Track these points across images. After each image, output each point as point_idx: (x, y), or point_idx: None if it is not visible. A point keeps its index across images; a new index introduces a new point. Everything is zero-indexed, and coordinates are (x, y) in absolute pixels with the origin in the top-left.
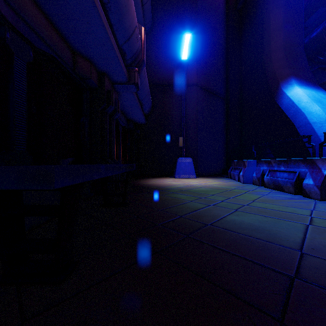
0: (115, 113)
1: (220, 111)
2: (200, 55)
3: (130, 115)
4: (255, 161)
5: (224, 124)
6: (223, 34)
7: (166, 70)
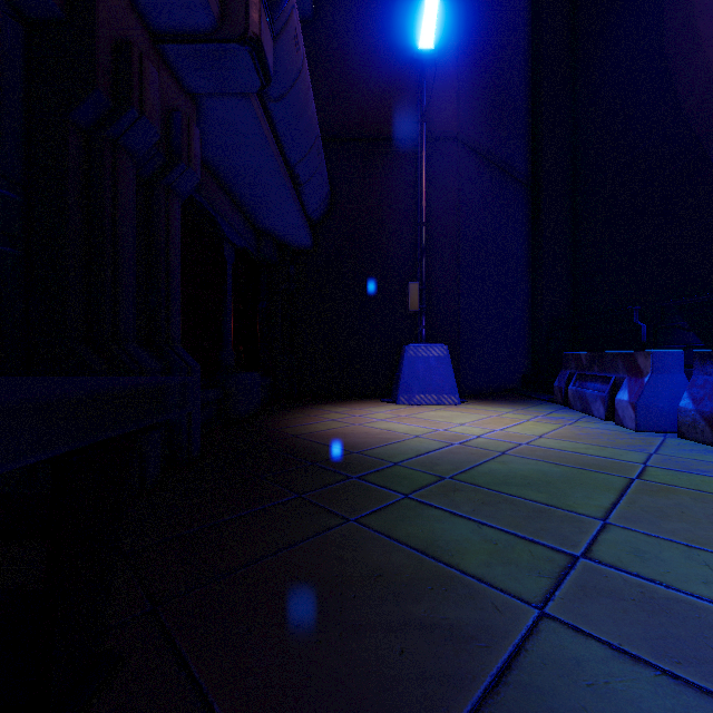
0: (175, 168)
1: (518, 218)
2: (466, 54)
3: (263, 217)
4: (682, 354)
5: (527, 253)
6: (525, 11)
7: (371, 95)
